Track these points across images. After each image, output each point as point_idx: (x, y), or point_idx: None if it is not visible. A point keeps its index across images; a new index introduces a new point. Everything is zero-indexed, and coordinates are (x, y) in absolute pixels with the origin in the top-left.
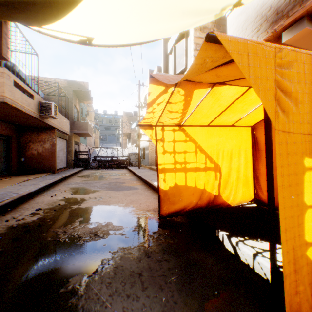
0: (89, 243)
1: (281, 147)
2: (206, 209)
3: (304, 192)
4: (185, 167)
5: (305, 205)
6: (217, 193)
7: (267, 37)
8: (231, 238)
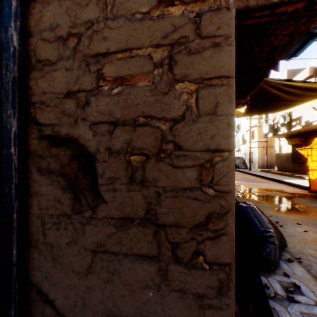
0: (279, 196)
1: None
2: None
3: None
4: None
5: None
6: None
7: None
8: None
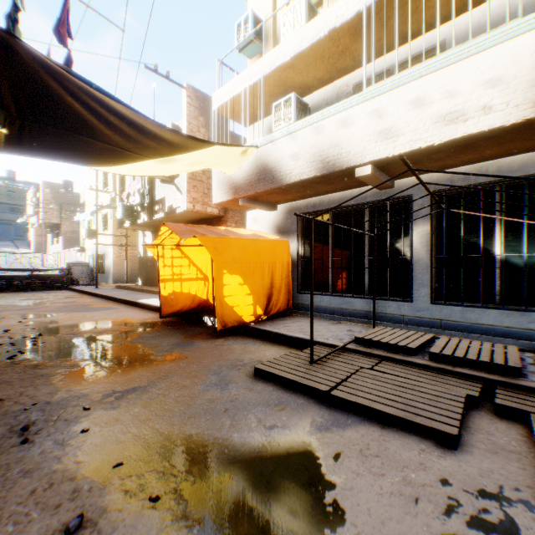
0: (110, 334)
1: (216, 267)
2: (198, 310)
3: (224, 281)
4: (181, 278)
5: (224, 284)
6: (206, 298)
7: (232, 199)
8: (211, 318)
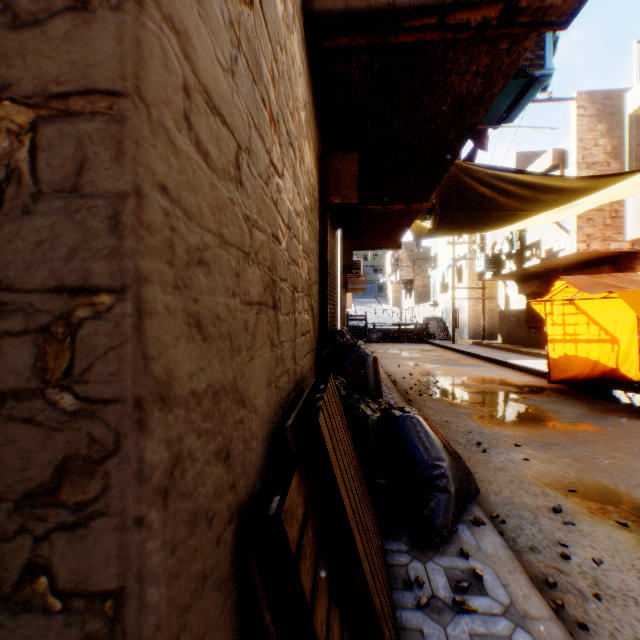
0: (496, 391)
1: None
2: (599, 381)
3: None
4: (574, 339)
5: None
6: (613, 366)
7: None
8: (626, 393)
